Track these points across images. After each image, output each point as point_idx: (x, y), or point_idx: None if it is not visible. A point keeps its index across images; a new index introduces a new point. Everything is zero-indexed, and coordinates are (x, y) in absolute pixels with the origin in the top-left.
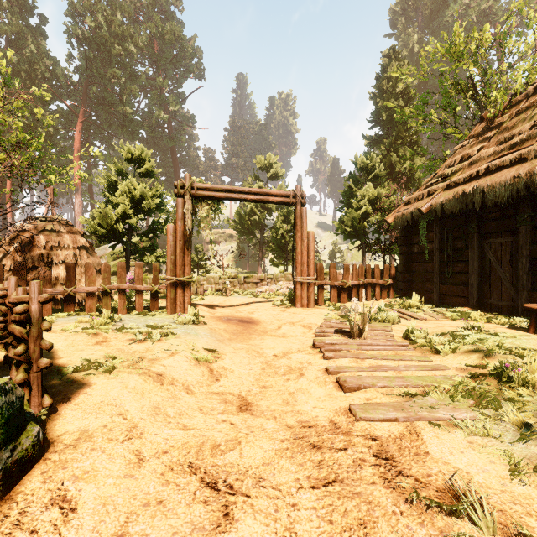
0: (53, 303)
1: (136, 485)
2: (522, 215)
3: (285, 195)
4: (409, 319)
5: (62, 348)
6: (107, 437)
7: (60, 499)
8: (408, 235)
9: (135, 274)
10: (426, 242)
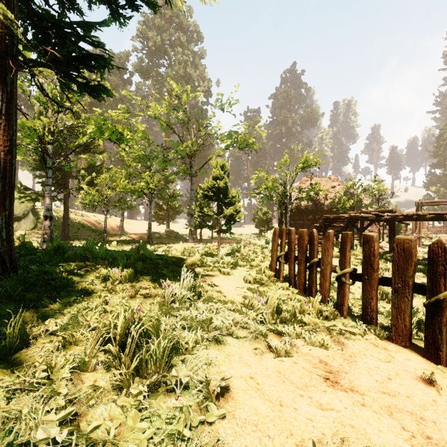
0: None
1: None
2: None
3: None
4: None
5: None
6: None
7: None
8: None
9: None
10: None
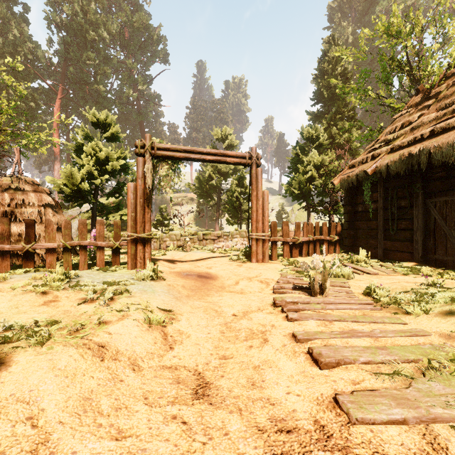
0: (16, 259)
1: None
2: None
3: (241, 156)
4: (361, 274)
5: (3, 310)
6: None
7: None
8: (352, 195)
9: (96, 231)
10: (370, 202)
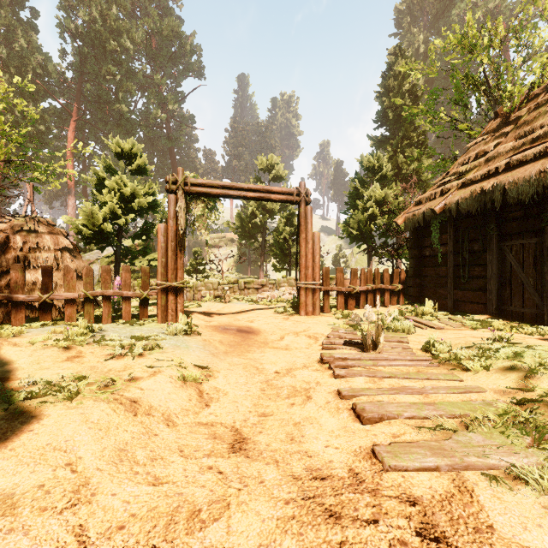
0: (30, 311)
1: None
2: None
3: (288, 192)
4: (424, 328)
5: (24, 366)
6: (39, 505)
7: None
8: (419, 237)
9: (122, 279)
10: (439, 245)
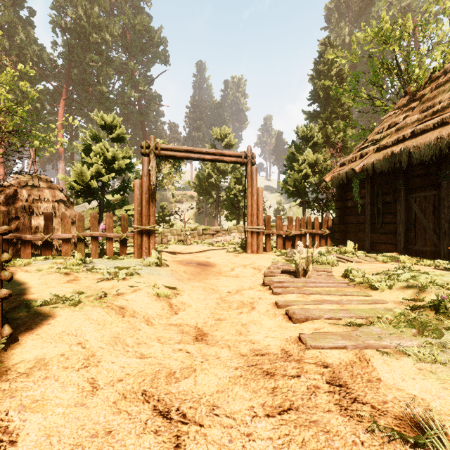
0: (34, 249)
1: (86, 414)
2: (444, 171)
3: (238, 155)
4: (345, 262)
5: (35, 285)
6: (63, 365)
7: (1, 431)
8: (343, 192)
9: (106, 223)
10: (359, 198)
